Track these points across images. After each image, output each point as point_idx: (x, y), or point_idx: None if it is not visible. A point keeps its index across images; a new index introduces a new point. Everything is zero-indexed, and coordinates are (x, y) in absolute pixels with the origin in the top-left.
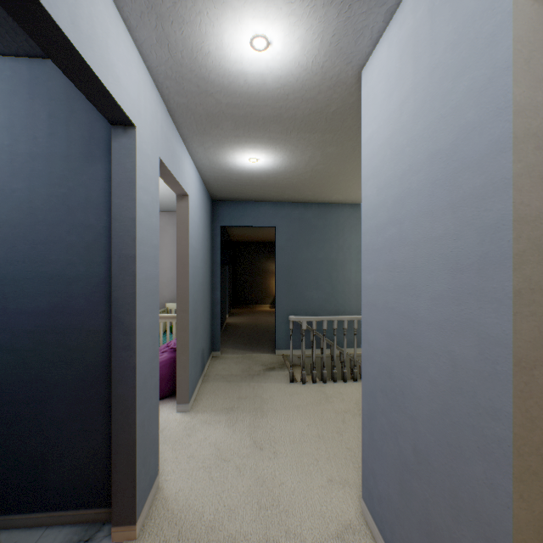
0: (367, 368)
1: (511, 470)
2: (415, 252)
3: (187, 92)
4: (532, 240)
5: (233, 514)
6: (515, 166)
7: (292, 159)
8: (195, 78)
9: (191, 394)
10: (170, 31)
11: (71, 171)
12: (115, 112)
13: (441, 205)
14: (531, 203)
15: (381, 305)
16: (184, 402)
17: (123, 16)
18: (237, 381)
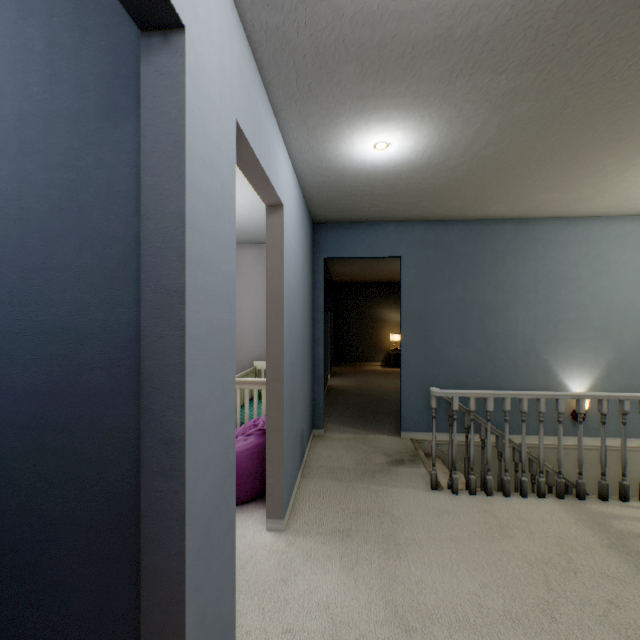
0: None
1: None
2: None
3: None
4: None
5: None
6: None
7: (444, 139)
8: None
9: (286, 504)
10: None
11: (83, 140)
12: None
13: None
14: None
15: None
16: (277, 516)
17: None
18: (350, 480)
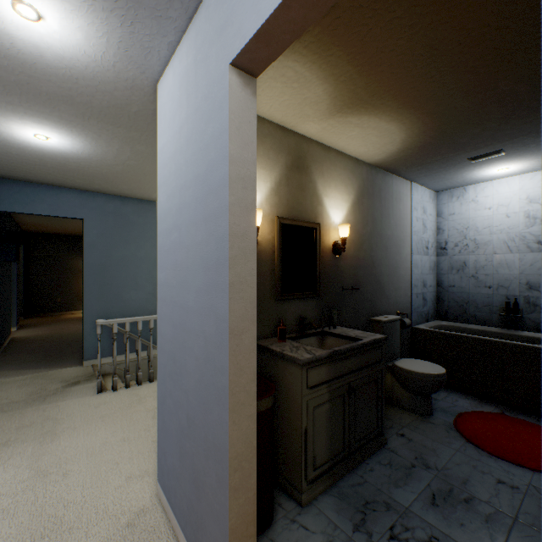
0: (161, 359)
1: (228, 406)
2: (188, 254)
3: None
4: (242, 249)
5: None
6: (231, 198)
7: (97, 148)
8: None
9: None
10: None
11: None
12: None
13: (200, 218)
14: (241, 224)
15: (169, 299)
16: None
17: None
18: (19, 408)
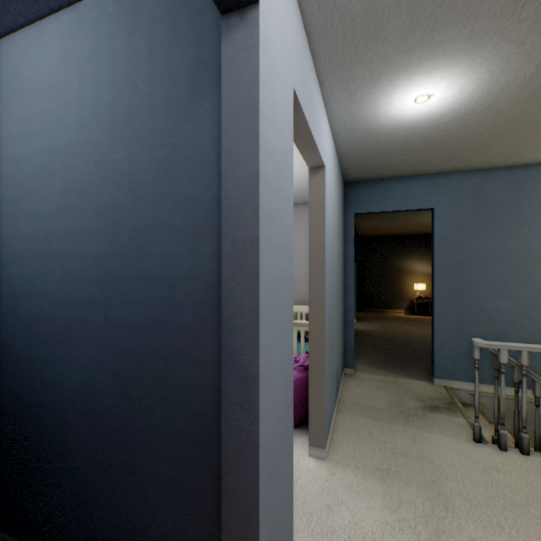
0: None
1: None
2: None
3: None
4: None
5: None
6: None
7: (495, 81)
8: None
9: (326, 435)
10: None
11: (174, 121)
12: None
13: None
14: None
15: None
16: (318, 445)
17: None
18: (384, 420)
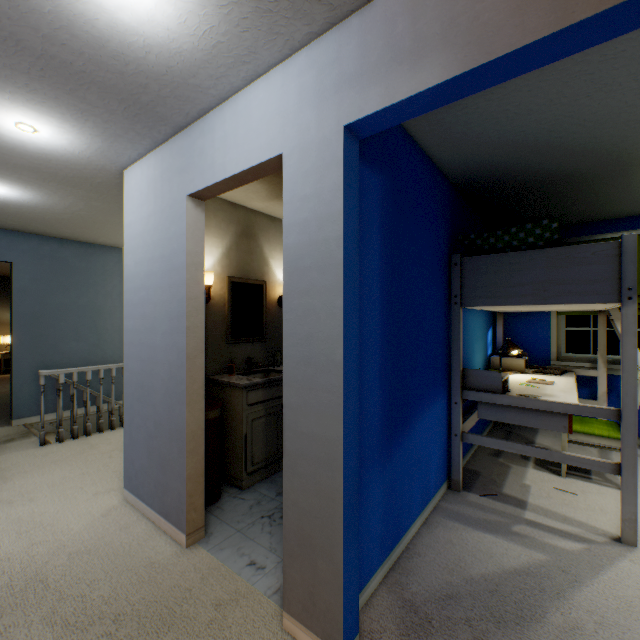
0: (129, 389)
1: (186, 402)
2: (156, 308)
3: None
4: (195, 307)
5: None
6: (188, 276)
7: (48, 200)
8: None
9: None
10: None
11: None
12: None
13: (166, 285)
14: (195, 291)
15: (138, 342)
16: None
17: None
18: None
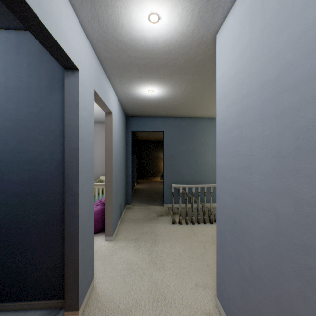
0: (220, 217)
1: None
2: (251, 145)
3: (111, 50)
4: None
5: (138, 304)
6: None
7: (173, 91)
8: (115, 41)
9: (113, 230)
10: (99, 12)
11: (41, 98)
12: (66, 61)
13: (269, 115)
14: None
15: (229, 178)
16: (109, 235)
17: (71, 2)
18: (141, 222)
